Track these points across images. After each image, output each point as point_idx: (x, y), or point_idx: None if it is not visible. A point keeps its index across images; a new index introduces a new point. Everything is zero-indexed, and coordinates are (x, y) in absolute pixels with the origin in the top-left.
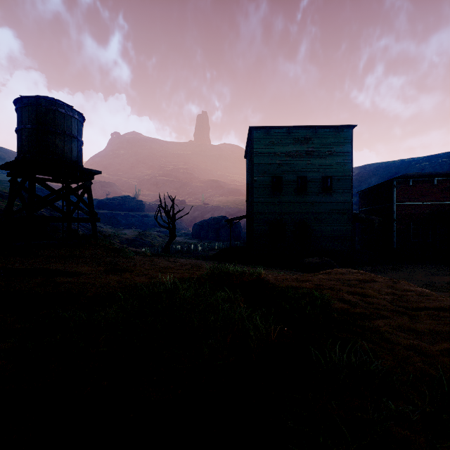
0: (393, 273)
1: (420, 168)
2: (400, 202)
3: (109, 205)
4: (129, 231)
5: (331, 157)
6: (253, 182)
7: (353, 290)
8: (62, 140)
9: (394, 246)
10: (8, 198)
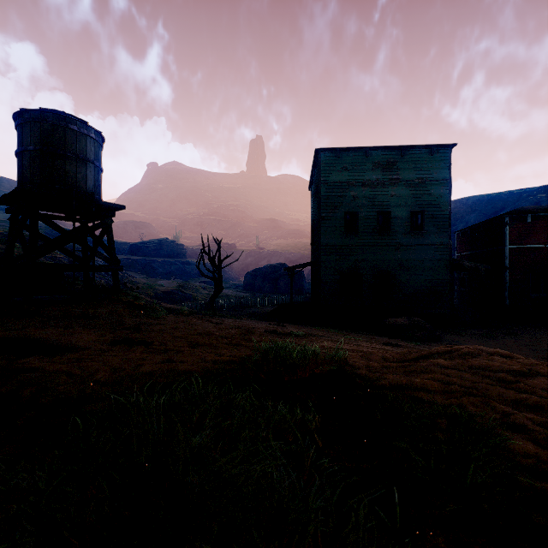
0: (508, 338)
1: (534, 201)
2: (514, 245)
3: (143, 250)
4: (166, 282)
5: (422, 187)
6: (320, 220)
7: (515, 396)
8: (74, 165)
9: (506, 302)
10: (7, 241)
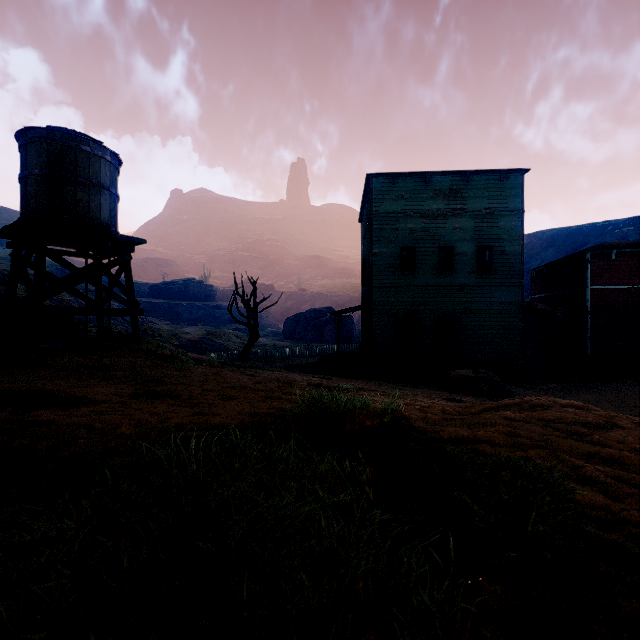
0: (589, 393)
1: (621, 235)
2: (597, 286)
3: (166, 292)
4: (193, 329)
5: (491, 218)
6: (372, 256)
7: (588, 449)
8: (87, 192)
9: (588, 352)
10: (9, 280)
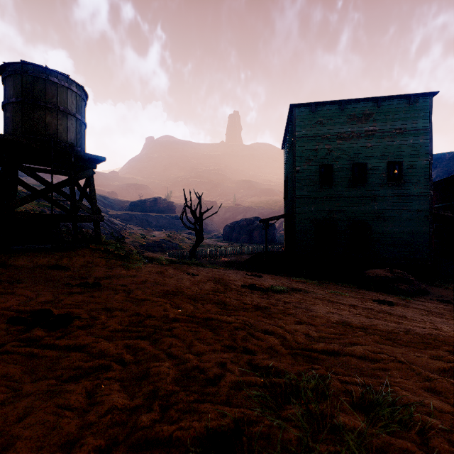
0: None
1: None
2: None
3: (141, 207)
4: (158, 233)
5: (400, 137)
6: (295, 173)
7: None
8: (55, 117)
9: None
10: None
